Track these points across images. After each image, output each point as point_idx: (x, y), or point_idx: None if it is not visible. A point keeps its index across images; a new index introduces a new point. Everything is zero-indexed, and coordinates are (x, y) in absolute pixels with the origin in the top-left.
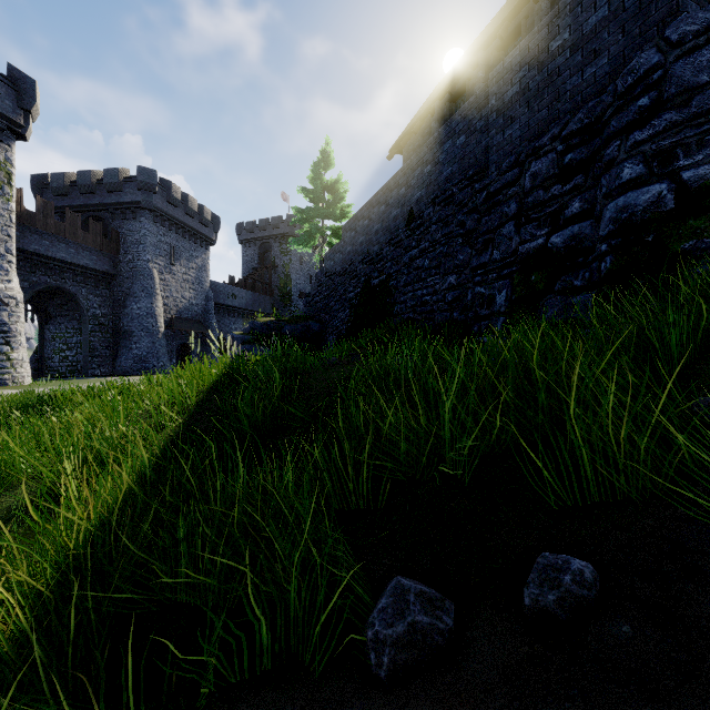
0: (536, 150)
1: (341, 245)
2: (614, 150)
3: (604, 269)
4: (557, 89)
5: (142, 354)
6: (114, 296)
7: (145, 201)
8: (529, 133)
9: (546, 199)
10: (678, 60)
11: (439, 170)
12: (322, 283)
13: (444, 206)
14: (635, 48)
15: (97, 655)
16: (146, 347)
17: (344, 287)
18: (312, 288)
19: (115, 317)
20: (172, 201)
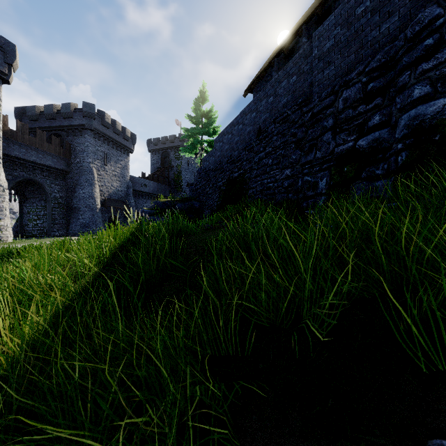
0: (346, 82)
1: (213, 151)
2: (405, 77)
3: (400, 161)
4: (361, 40)
5: (86, 222)
6: (68, 185)
7: (88, 124)
8: (341, 72)
9: (354, 115)
10: None
11: (279, 100)
12: (201, 176)
13: (282, 124)
14: (418, 8)
15: None
16: (89, 218)
17: (215, 179)
18: (194, 180)
19: (69, 199)
20: (105, 124)
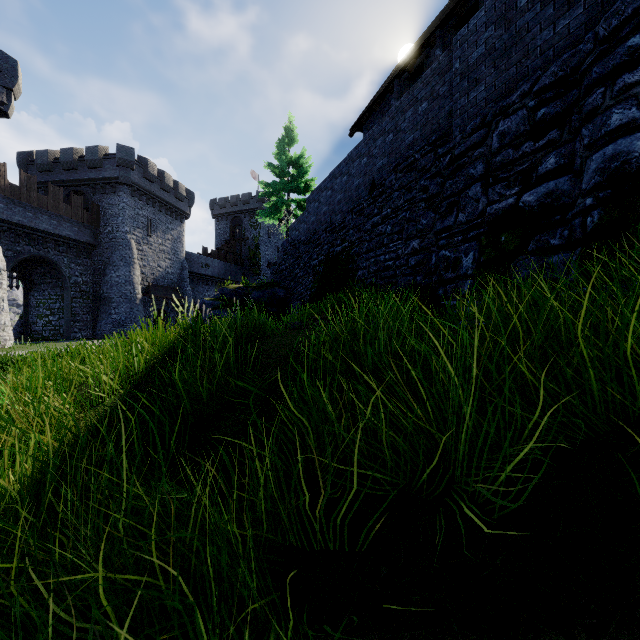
0: (504, 109)
1: (305, 216)
2: (597, 97)
3: (590, 224)
4: (526, 45)
5: (121, 319)
6: (95, 265)
7: (124, 176)
8: (496, 93)
9: (516, 157)
10: None
11: (401, 138)
12: (287, 252)
13: (406, 173)
14: None
15: None
16: (125, 313)
17: (308, 255)
18: (278, 257)
19: (96, 285)
20: (149, 177)
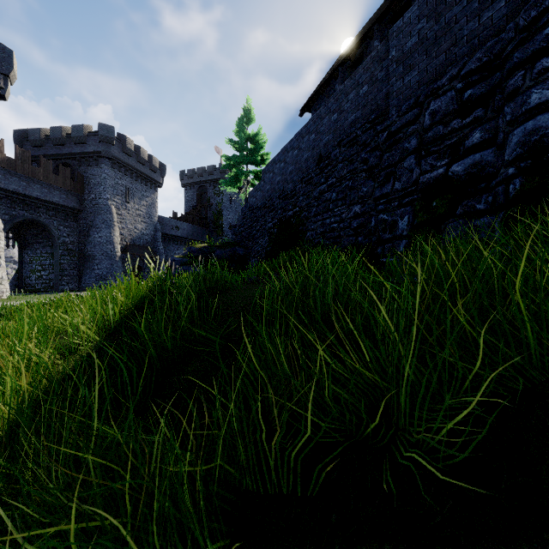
0: (434, 91)
1: (261, 185)
2: (518, 79)
3: (512, 190)
4: (454, 35)
5: (102, 273)
6: (80, 227)
7: (105, 151)
8: (427, 77)
9: (446, 132)
10: None
11: (345, 117)
12: (246, 216)
13: (349, 147)
14: None
15: None
16: (106, 268)
17: (264, 219)
18: (238, 221)
19: (81, 244)
20: (127, 151)
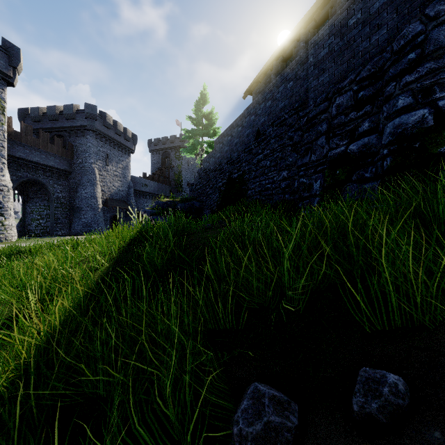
0: (339, 90)
1: (213, 153)
2: (391, 88)
3: (385, 165)
4: (353, 50)
5: (88, 222)
6: (70, 185)
7: (90, 125)
8: (335, 79)
9: (346, 121)
10: (434, 28)
11: (276, 104)
12: (201, 177)
13: (279, 127)
14: (404, 22)
15: (33, 442)
16: (91, 217)
17: (215, 179)
18: (195, 180)
19: (71, 198)
20: (107, 125)
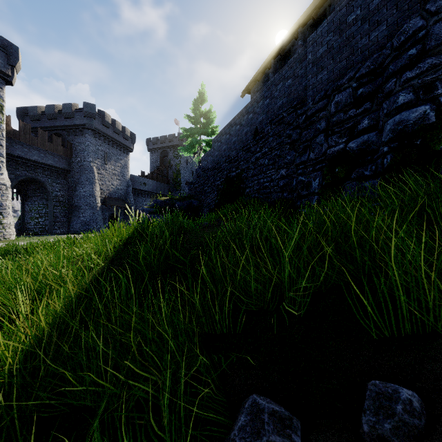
0: (338, 87)
1: (211, 151)
2: (391, 84)
3: (386, 163)
4: (352, 47)
5: (86, 220)
6: (69, 184)
7: (88, 124)
8: (333, 76)
9: (345, 118)
10: (436, 23)
11: (274, 102)
12: (199, 175)
13: (277, 125)
14: (404, 18)
15: None
16: (89, 216)
17: (213, 178)
18: (193, 179)
19: (70, 197)
20: (105, 124)
